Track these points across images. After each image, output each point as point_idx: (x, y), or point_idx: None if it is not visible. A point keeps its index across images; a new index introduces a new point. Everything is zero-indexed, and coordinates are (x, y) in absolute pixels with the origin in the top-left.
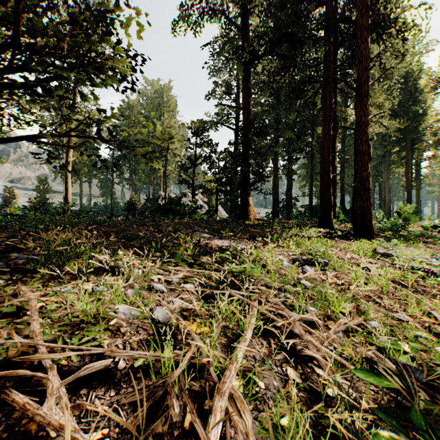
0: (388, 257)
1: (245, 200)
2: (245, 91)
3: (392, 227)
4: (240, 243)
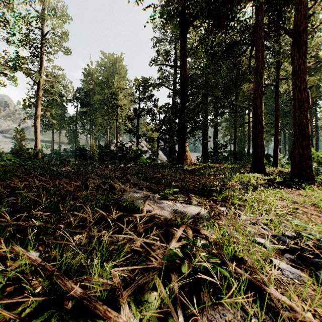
0: None
1: (184, 147)
2: (183, 52)
3: None
4: (190, 208)
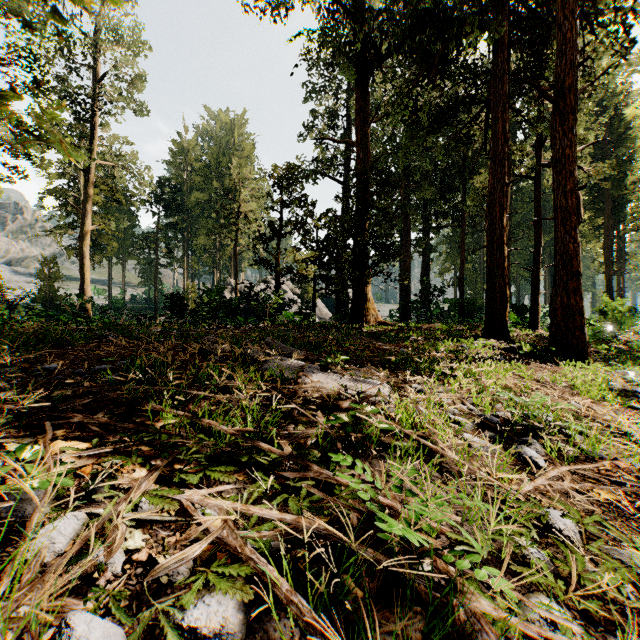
0: (637, 399)
1: (362, 292)
2: (361, 116)
3: (596, 334)
4: (365, 381)
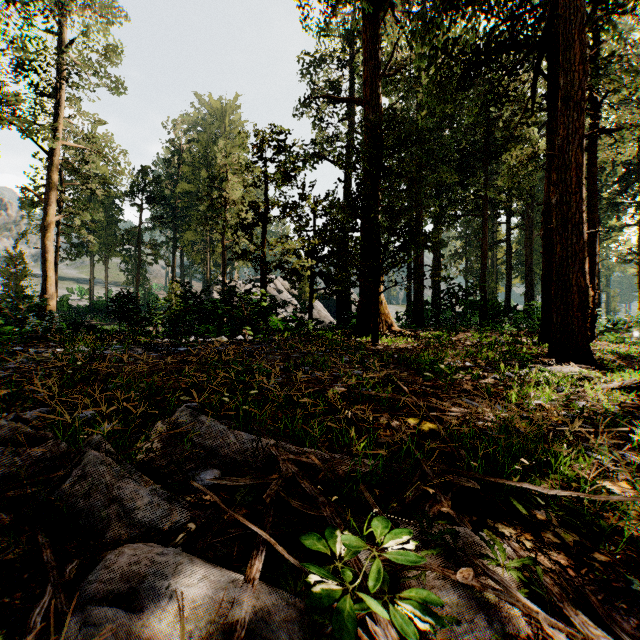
0: None
1: (376, 292)
2: (371, 65)
3: None
4: None
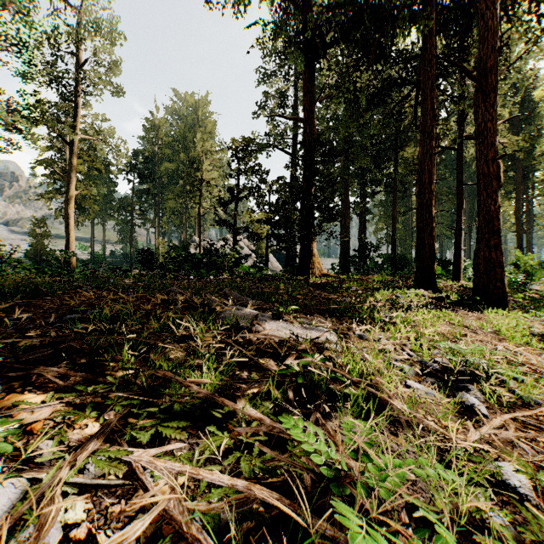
0: None
1: (309, 248)
2: (307, 95)
3: (510, 285)
4: (313, 329)
